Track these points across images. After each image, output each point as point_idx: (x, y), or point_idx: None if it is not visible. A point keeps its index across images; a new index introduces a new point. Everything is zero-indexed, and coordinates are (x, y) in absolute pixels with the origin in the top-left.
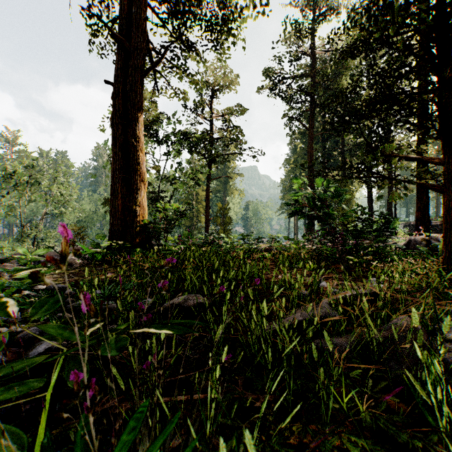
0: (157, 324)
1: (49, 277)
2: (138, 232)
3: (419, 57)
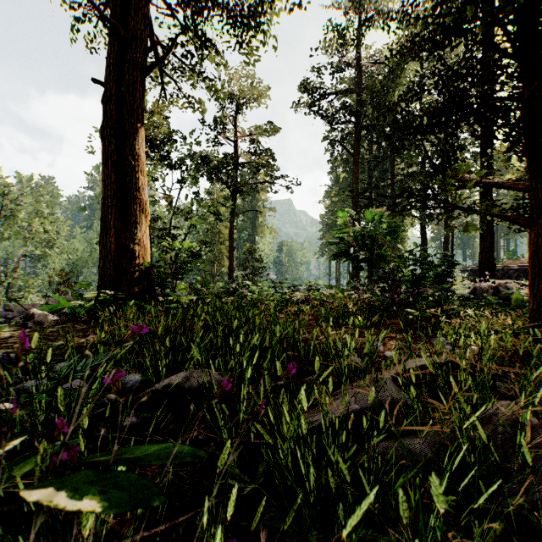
0: (84, 470)
1: (4, 341)
2: (137, 278)
3: (502, 50)
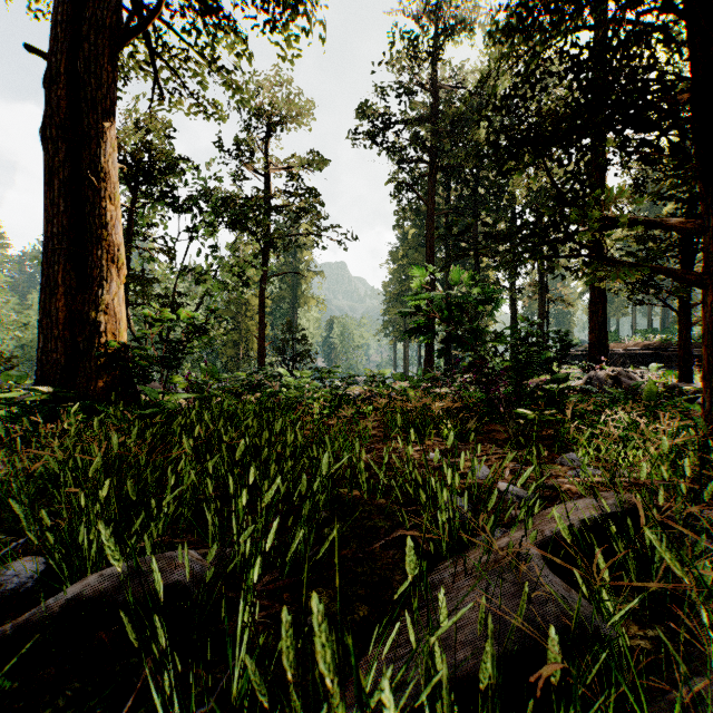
0: None
1: None
2: (102, 366)
3: (674, 9)
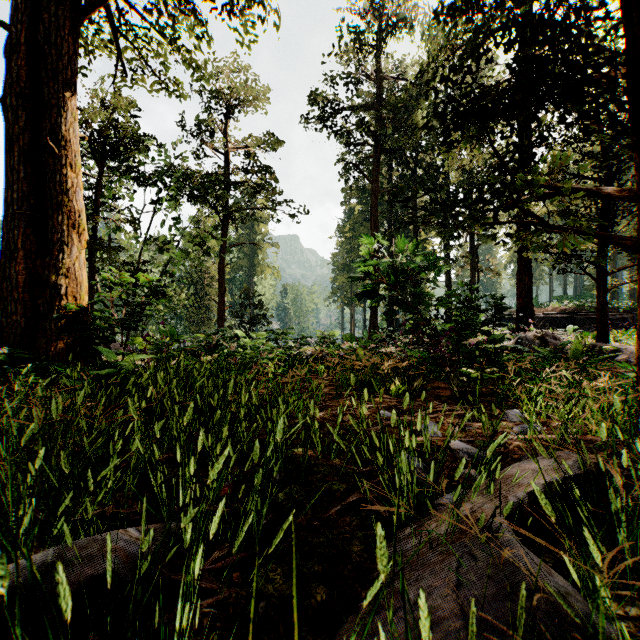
0: None
1: None
2: (62, 327)
3: None
